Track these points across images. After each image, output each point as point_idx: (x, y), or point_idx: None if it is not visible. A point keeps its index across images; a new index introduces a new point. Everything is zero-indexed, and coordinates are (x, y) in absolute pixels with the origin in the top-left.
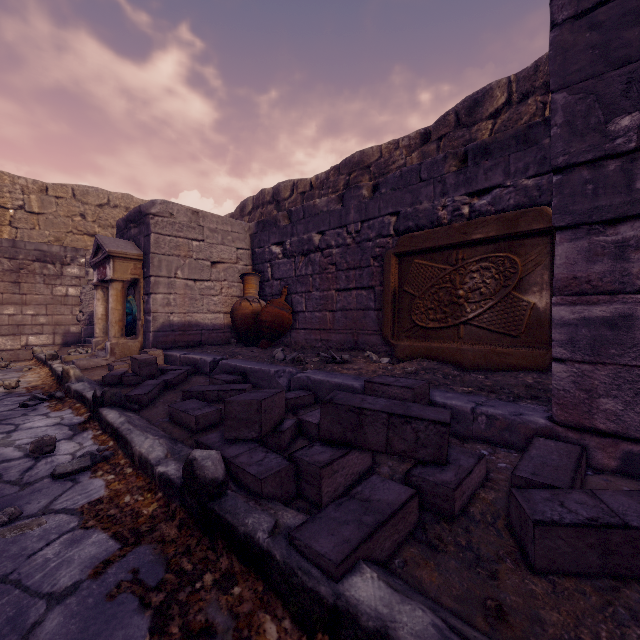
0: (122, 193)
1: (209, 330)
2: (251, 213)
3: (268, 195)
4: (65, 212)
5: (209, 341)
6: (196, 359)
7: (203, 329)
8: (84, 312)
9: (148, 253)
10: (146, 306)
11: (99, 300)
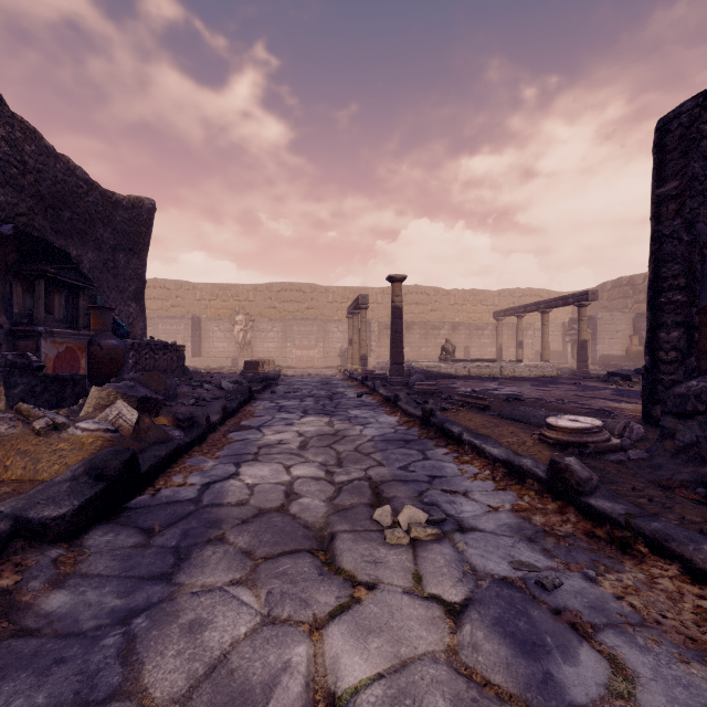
0: (528, 288)
1: (616, 357)
2: (609, 290)
3: (624, 281)
4: (506, 303)
5: (615, 361)
6: (626, 365)
7: (613, 357)
8: (534, 350)
9: (595, 331)
10: (593, 349)
11: (569, 346)
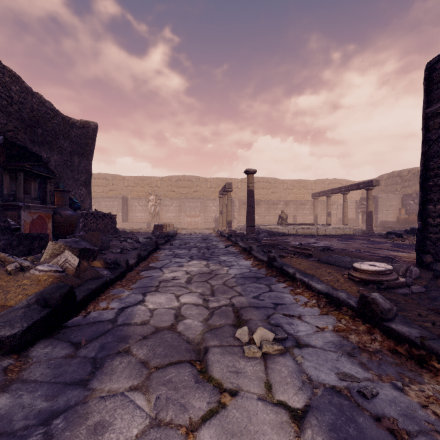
0: (334, 178)
1: (390, 222)
2: (386, 180)
3: (395, 174)
4: (320, 188)
5: (390, 225)
6: (397, 227)
7: (389, 222)
8: (337, 218)
9: (377, 205)
10: (376, 217)
11: (360, 215)
